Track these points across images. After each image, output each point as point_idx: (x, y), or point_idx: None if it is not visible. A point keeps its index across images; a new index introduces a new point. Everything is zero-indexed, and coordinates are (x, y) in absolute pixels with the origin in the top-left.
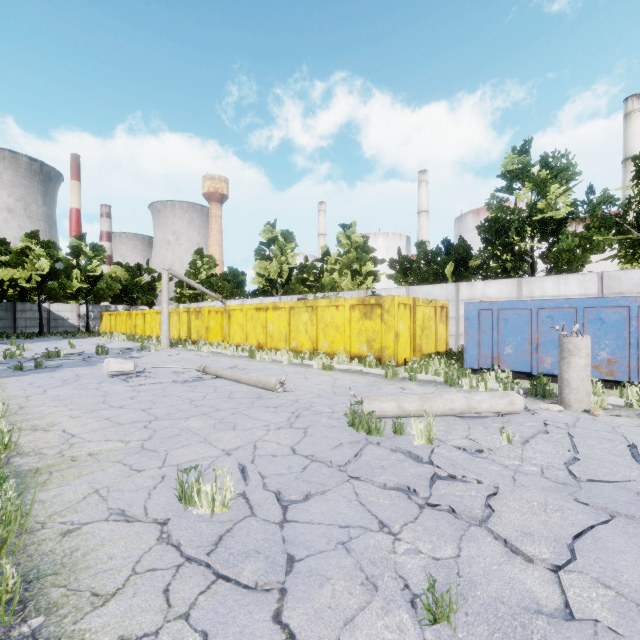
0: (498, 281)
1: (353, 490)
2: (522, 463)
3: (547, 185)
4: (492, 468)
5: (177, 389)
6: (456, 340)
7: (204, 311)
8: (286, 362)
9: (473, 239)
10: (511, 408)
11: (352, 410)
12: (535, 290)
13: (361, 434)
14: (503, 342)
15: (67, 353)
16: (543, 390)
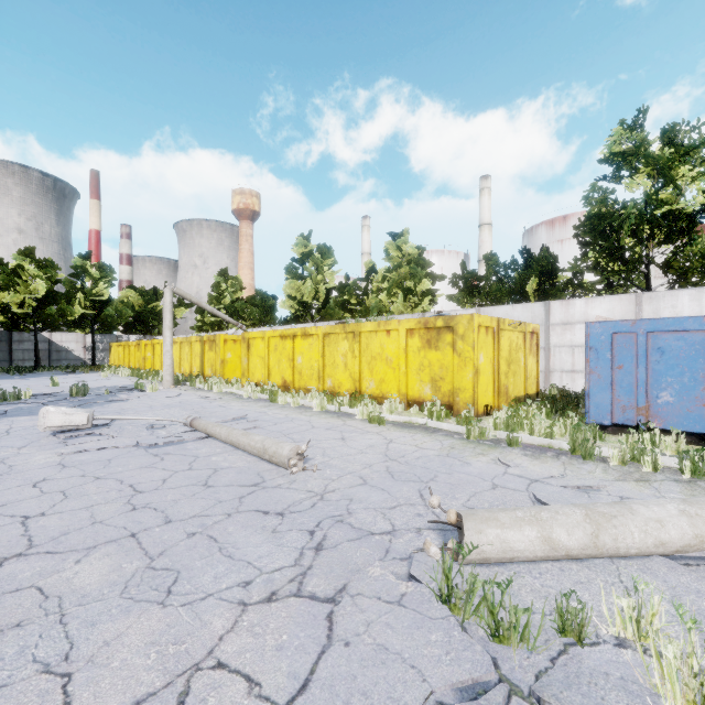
0: (607, 298)
1: None
2: None
3: (672, 168)
4: None
5: (130, 462)
6: (545, 378)
7: (219, 340)
8: (317, 409)
9: None
10: None
11: (447, 564)
12: (663, 309)
13: (477, 643)
14: (656, 384)
15: (38, 393)
16: None
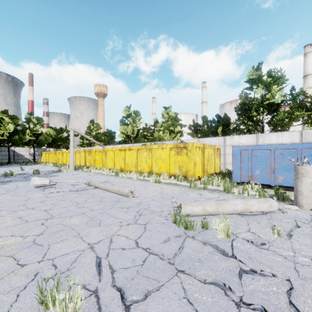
0: (246, 135)
1: (181, 285)
2: (295, 254)
3: (271, 86)
4: (276, 259)
5: (71, 195)
6: (224, 166)
7: (93, 151)
8: (135, 178)
9: (229, 116)
10: (270, 209)
11: (175, 213)
12: (266, 140)
13: (181, 229)
14: (254, 168)
15: (18, 173)
16: (283, 196)
